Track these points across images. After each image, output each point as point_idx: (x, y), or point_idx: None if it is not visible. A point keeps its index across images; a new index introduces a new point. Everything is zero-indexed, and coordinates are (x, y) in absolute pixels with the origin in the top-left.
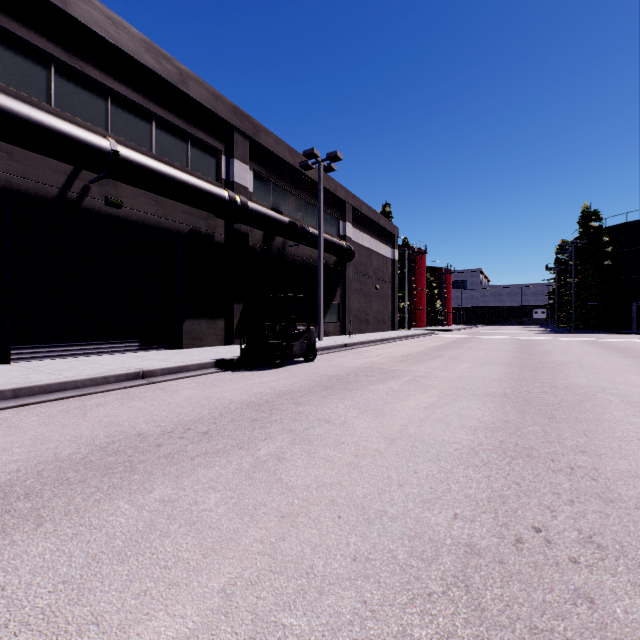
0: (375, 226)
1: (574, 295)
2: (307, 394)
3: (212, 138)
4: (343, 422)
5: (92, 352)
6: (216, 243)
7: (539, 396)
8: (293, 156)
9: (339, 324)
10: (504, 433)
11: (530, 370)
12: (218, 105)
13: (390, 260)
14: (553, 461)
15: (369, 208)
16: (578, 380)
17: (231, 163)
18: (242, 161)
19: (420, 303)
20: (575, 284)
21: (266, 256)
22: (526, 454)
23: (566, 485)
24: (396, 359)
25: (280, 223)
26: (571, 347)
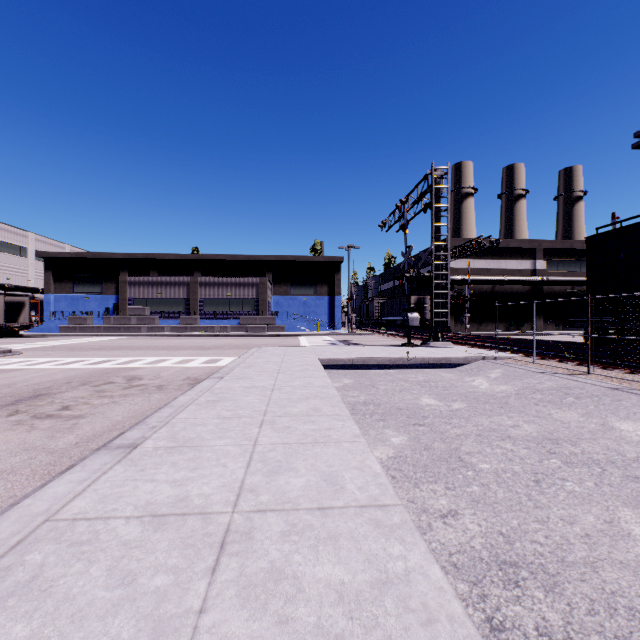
0: None
1: None
2: None
3: None
4: None
5: (575, 330)
6: None
7: None
8: None
9: None
10: None
11: None
12: None
13: None
14: None
15: None
16: None
17: None
18: None
19: None
20: None
21: None
22: None
23: None
24: None
25: None
26: None
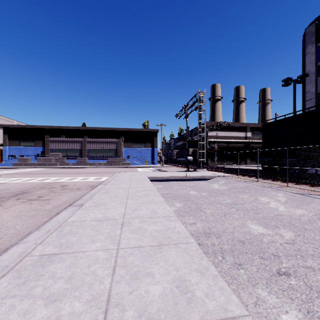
0: None
1: None
2: None
3: None
4: None
5: None
6: None
7: None
8: None
9: None
10: None
11: None
12: None
13: None
14: None
15: None
16: None
17: None
18: None
19: None
20: None
21: None
22: None
23: None
24: None
25: None
26: None
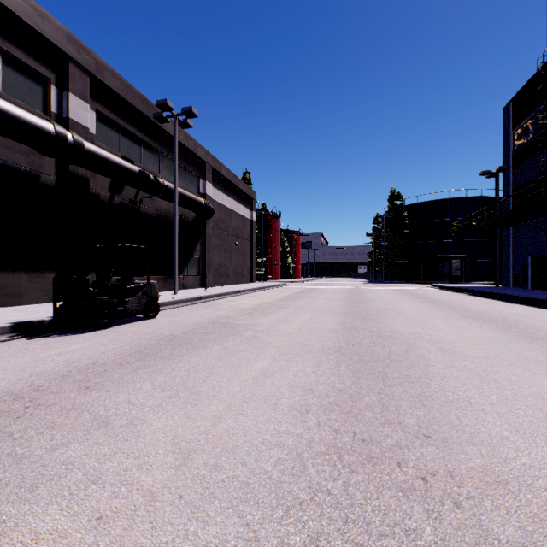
0: (235, 189)
1: (385, 255)
2: (112, 368)
3: (36, 62)
4: (130, 421)
5: None
6: (43, 184)
7: (370, 348)
8: (147, 106)
9: (199, 277)
10: (340, 413)
11: (360, 318)
12: (44, 25)
13: (249, 220)
14: (400, 466)
15: (229, 171)
16: (398, 327)
17: (65, 96)
18: (80, 97)
19: (275, 259)
20: (386, 246)
21: (114, 205)
22: (367, 456)
23: (428, 533)
24: (245, 311)
25: (128, 171)
26: (386, 295)
